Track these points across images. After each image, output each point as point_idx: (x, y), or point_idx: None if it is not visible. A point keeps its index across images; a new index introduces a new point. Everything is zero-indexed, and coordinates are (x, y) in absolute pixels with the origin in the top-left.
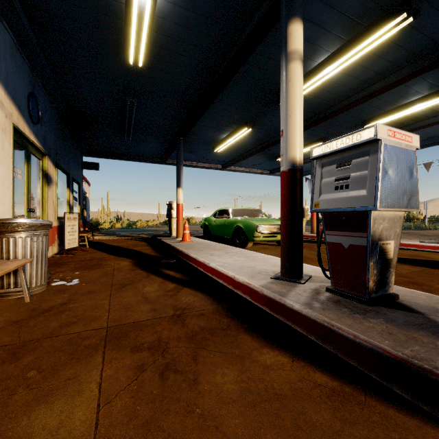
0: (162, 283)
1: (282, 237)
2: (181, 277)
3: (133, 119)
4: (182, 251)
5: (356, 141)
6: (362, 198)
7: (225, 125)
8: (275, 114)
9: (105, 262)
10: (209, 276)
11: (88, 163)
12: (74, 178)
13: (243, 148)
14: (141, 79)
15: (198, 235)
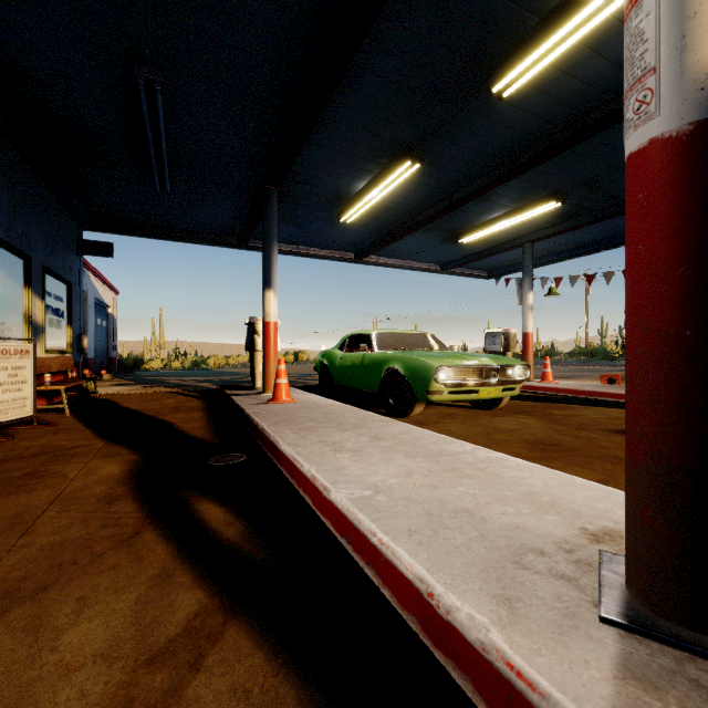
0: (157, 585)
1: (655, 436)
2: (238, 540)
3: (162, 132)
4: (263, 431)
5: None
6: None
7: (363, 156)
8: (472, 127)
9: (60, 465)
10: (328, 535)
11: (90, 243)
12: (49, 269)
13: (396, 215)
14: (161, 7)
15: (310, 384)
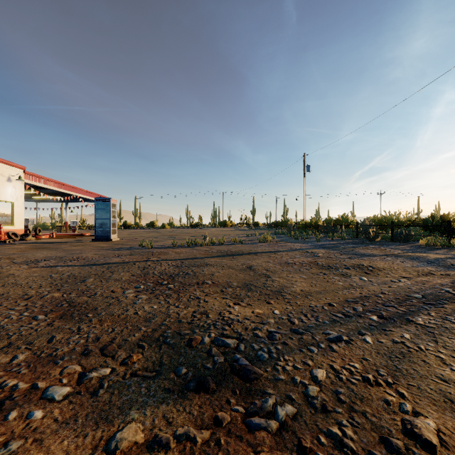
0: None
1: None
2: None
3: None
4: None
5: (27, 218)
6: (27, 224)
7: None
8: None
9: None
10: None
11: None
12: None
13: None
14: None
15: None
